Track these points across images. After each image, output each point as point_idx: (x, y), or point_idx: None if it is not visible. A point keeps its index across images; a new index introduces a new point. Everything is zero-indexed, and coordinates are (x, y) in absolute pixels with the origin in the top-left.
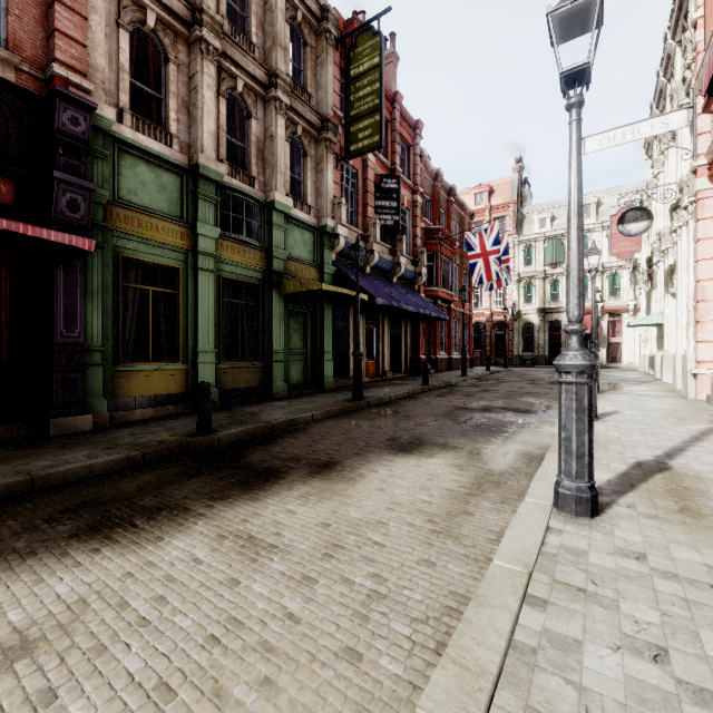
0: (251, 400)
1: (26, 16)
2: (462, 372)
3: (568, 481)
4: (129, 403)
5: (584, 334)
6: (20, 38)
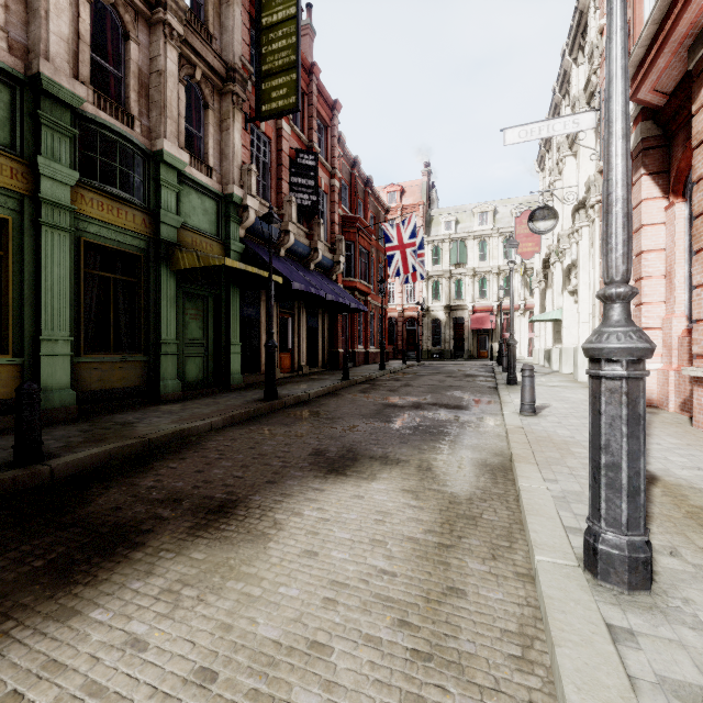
0: (128, 404)
1: None
2: (381, 366)
3: (615, 534)
4: None
5: (483, 330)
6: None
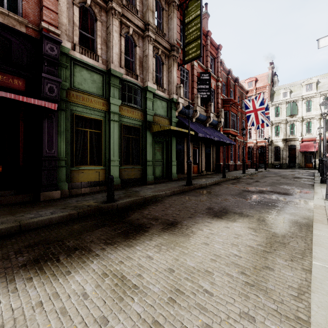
0: (136, 184)
1: (30, 1)
2: (243, 171)
3: None
4: (78, 185)
5: (308, 152)
6: (28, 12)
